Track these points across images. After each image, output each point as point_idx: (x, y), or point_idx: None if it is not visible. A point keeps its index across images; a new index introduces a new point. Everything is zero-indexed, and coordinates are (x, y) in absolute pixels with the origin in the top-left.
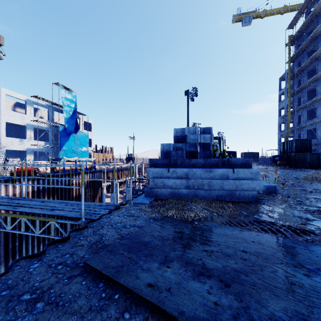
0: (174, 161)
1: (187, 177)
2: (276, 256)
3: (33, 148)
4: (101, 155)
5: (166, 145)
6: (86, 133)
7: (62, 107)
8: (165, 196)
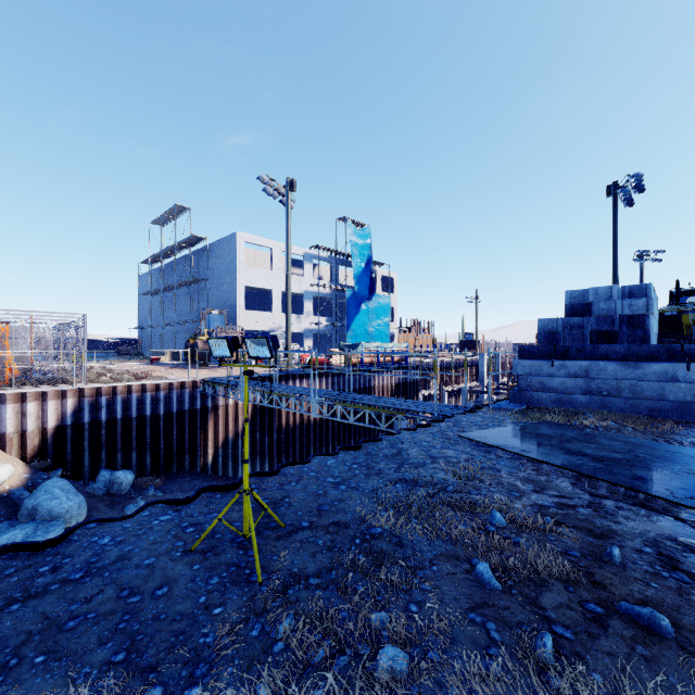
0: (563, 349)
1: (588, 376)
2: (687, 461)
3: (312, 329)
4: (410, 337)
5: (549, 322)
6: (385, 298)
7: (350, 256)
8: (545, 404)
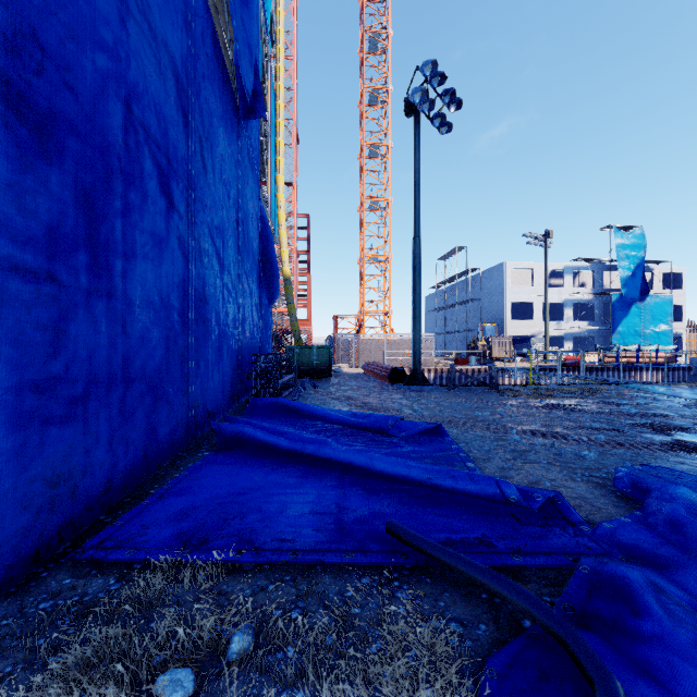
0: None
1: None
2: None
3: (572, 332)
4: None
5: None
6: (665, 297)
7: (616, 261)
8: None
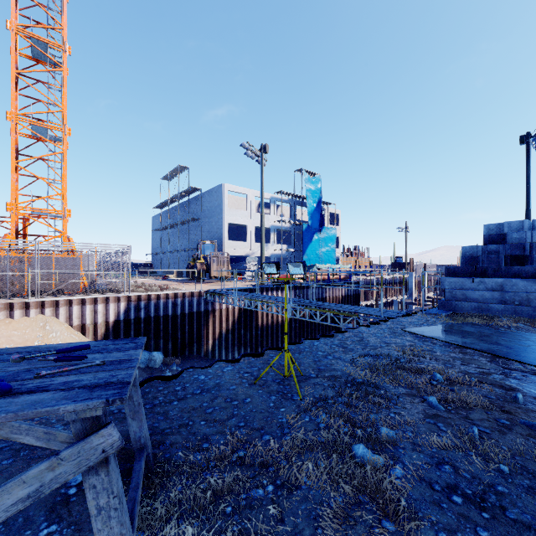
0: (482, 269)
1: (502, 290)
2: None
3: (276, 254)
4: (352, 260)
5: (470, 248)
6: (332, 230)
7: (305, 198)
8: (467, 311)
